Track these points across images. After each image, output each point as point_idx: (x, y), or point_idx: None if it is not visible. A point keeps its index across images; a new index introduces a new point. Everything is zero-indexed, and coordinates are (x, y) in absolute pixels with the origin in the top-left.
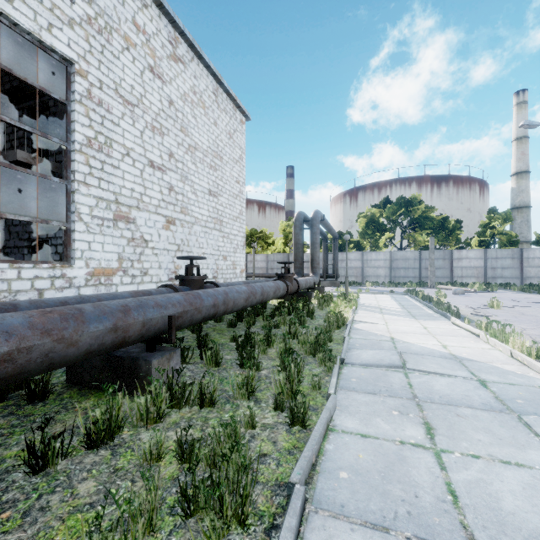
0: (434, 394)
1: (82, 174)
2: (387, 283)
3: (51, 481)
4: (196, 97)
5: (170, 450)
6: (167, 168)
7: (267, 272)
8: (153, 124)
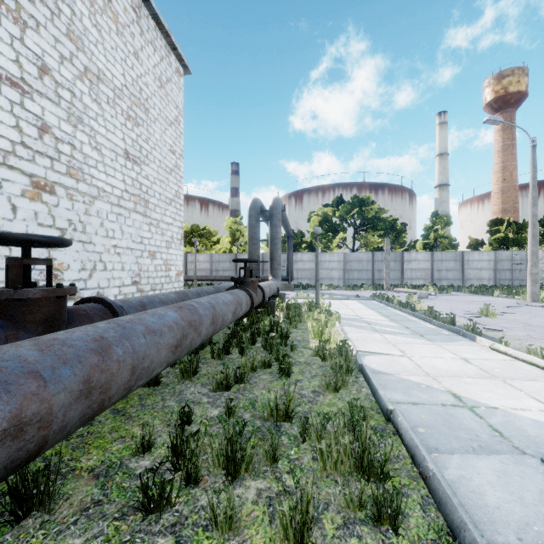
0: None
1: None
2: (344, 285)
3: None
4: None
5: None
6: (34, 89)
7: (212, 275)
8: None
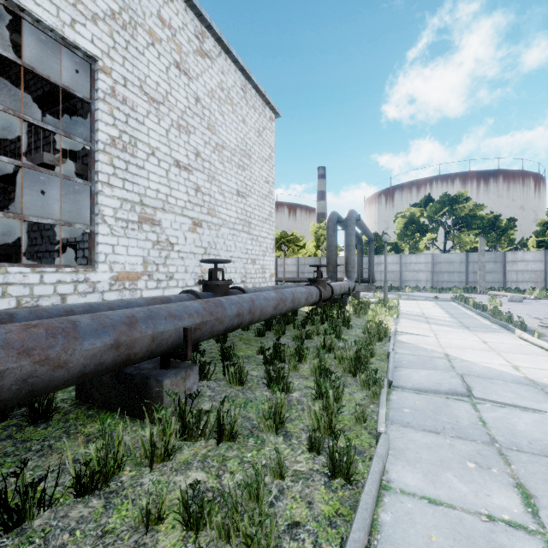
0: (519, 437)
1: (106, 174)
2: (429, 288)
3: (23, 544)
4: (223, 93)
5: (176, 506)
6: (193, 168)
7: (298, 277)
8: (179, 122)
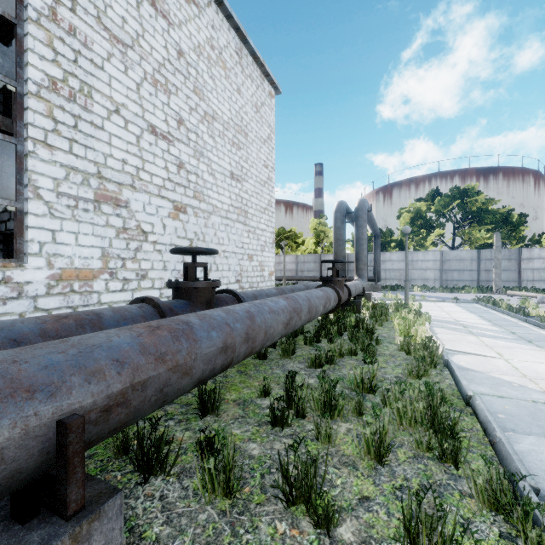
0: None
1: (40, 129)
2: (440, 287)
3: None
4: (214, 53)
5: None
6: (175, 138)
7: (297, 275)
8: (156, 77)
